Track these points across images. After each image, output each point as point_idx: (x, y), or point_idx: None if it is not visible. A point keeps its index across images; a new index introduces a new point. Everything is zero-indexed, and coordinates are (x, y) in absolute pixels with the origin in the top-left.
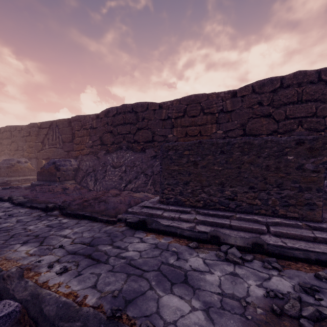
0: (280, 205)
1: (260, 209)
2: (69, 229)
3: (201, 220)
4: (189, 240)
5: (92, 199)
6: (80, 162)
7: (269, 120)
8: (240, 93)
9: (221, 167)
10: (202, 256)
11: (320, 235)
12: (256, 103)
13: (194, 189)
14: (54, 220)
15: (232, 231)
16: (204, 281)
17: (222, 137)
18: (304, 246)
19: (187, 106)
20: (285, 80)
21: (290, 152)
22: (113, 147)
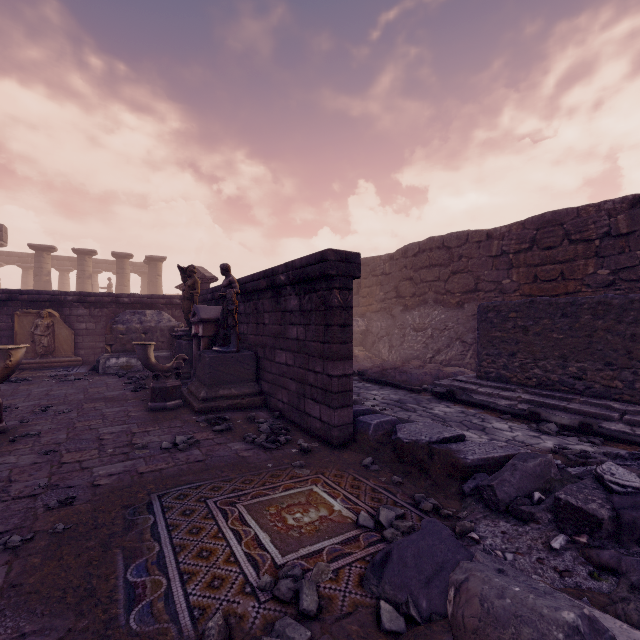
0: None
1: (621, 394)
2: (375, 391)
3: (526, 399)
4: (503, 414)
5: (391, 369)
6: (369, 323)
7: None
8: None
9: (562, 335)
10: (511, 424)
11: None
12: None
13: (523, 363)
14: (359, 384)
15: (565, 414)
16: (500, 433)
17: (606, 281)
18: None
19: (537, 232)
20: None
21: None
22: (413, 302)
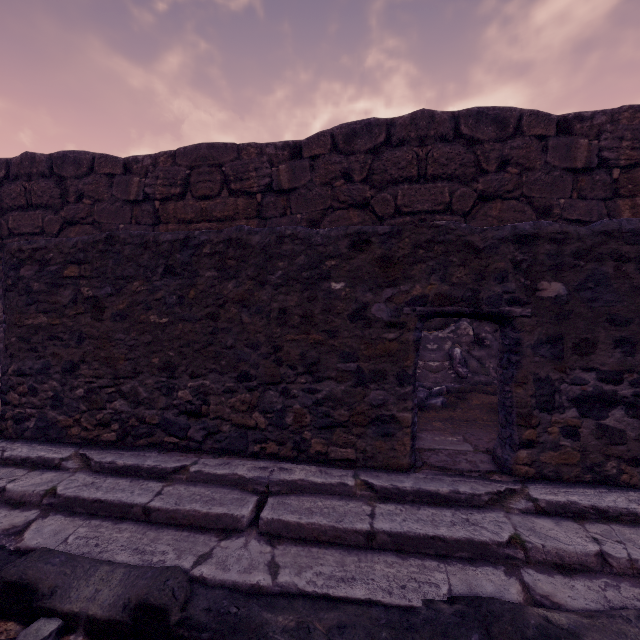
0: (313, 425)
1: (265, 441)
2: None
3: (63, 499)
4: None
5: None
6: None
7: (364, 216)
8: (308, 150)
9: (167, 316)
10: None
11: (385, 524)
12: (340, 176)
13: (93, 388)
14: None
15: (139, 535)
16: None
17: None
18: (330, 573)
19: (191, 171)
20: (396, 128)
21: (337, 268)
22: None
